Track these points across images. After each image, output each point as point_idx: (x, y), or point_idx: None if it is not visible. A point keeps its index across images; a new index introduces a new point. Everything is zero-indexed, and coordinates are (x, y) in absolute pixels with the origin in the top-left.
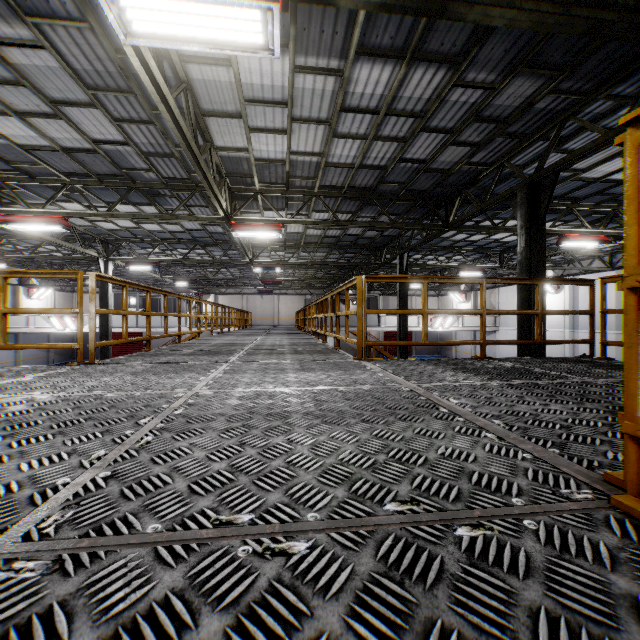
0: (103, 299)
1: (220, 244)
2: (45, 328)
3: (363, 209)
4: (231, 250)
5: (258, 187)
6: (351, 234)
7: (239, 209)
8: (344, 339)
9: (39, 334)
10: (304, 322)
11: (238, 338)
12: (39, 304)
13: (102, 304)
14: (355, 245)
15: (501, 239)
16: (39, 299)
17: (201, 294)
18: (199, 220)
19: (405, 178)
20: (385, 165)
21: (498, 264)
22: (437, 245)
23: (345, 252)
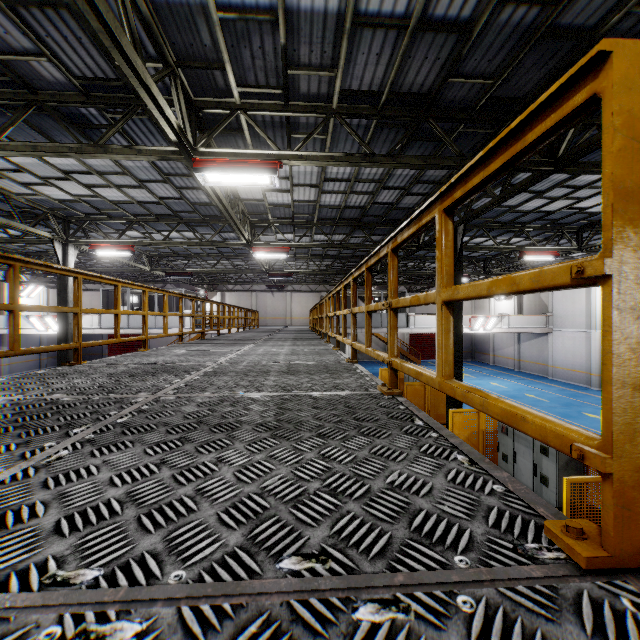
0: (61, 293)
1: (210, 222)
2: (26, 329)
3: (406, 150)
4: (227, 232)
5: (238, 97)
6: (382, 202)
7: (208, 137)
8: (434, 382)
9: (30, 335)
10: (318, 322)
11: (210, 348)
12: (30, 302)
13: (60, 299)
14: (385, 222)
15: (591, 207)
16: (29, 297)
17: (207, 291)
18: (141, 154)
19: (496, 63)
20: (469, 20)
21: (575, 246)
22: (494, 220)
23: (370, 233)
